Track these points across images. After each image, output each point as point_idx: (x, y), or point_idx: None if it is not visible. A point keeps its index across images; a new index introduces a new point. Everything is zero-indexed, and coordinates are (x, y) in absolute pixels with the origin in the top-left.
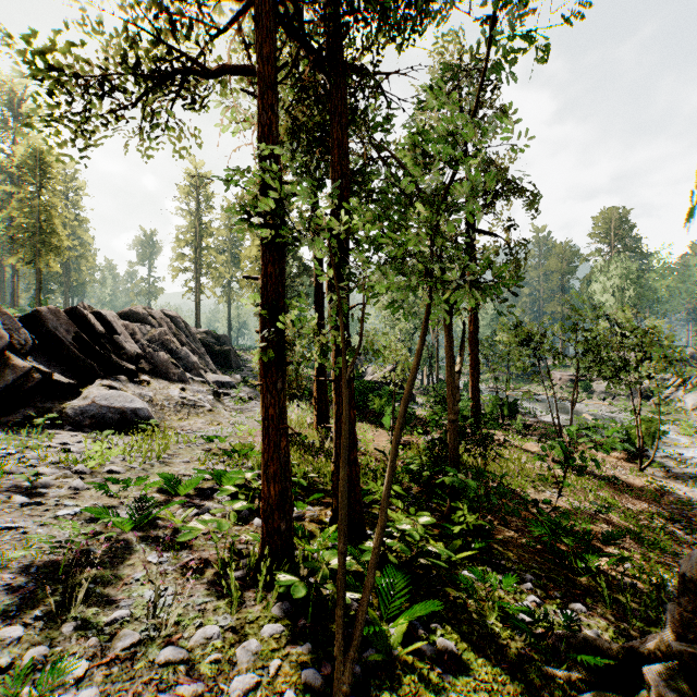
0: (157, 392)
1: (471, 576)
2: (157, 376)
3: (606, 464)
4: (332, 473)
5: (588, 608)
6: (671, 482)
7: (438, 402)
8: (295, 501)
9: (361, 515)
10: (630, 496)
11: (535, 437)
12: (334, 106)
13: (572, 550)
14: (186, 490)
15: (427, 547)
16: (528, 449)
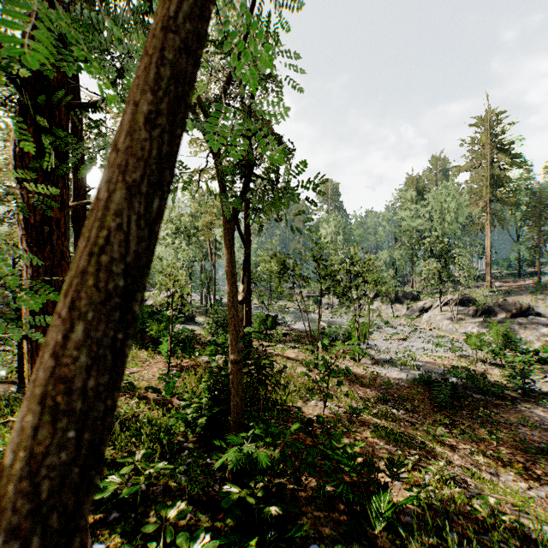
0: None
1: None
2: None
3: (339, 360)
4: None
5: None
6: (376, 367)
7: (216, 323)
8: None
9: None
10: (358, 384)
11: (291, 344)
12: None
13: (354, 480)
14: None
15: None
16: (288, 356)
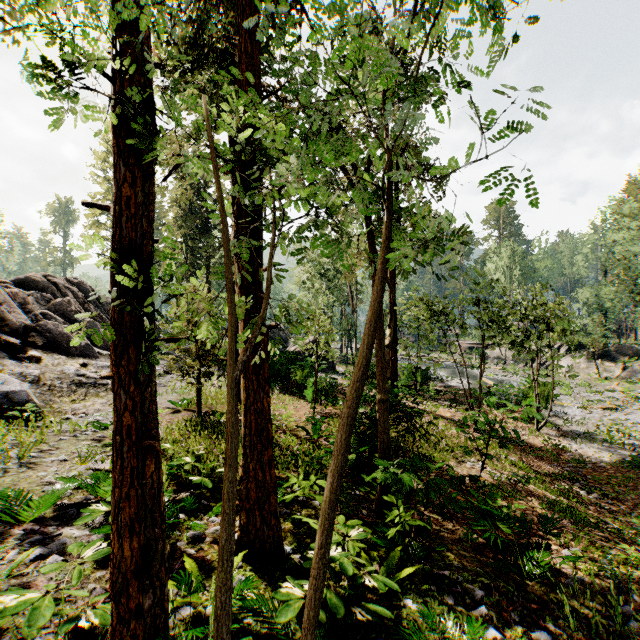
0: (47, 370)
1: (416, 610)
2: (53, 350)
3: (509, 426)
4: (240, 479)
5: (552, 632)
6: (563, 440)
7: None
8: (196, 509)
9: (277, 531)
10: (533, 456)
11: (446, 402)
12: (243, 7)
13: (509, 538)
14: (35, 515)
15: (362, 579)
16: (442, 414)
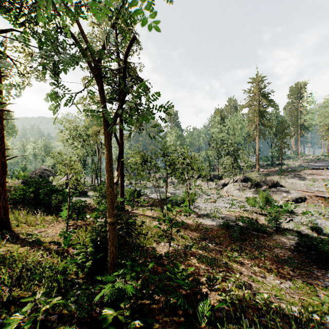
0: None
1: None
2: None
3: (178, 216)
4: None
5: None
6: (199, 219)
7: (100, 196)
8: None
9: None
10: (189, 230)
11: (149, 207)
12: None
13: (188, 292)
14: None
15: None
16: (148, 215)
